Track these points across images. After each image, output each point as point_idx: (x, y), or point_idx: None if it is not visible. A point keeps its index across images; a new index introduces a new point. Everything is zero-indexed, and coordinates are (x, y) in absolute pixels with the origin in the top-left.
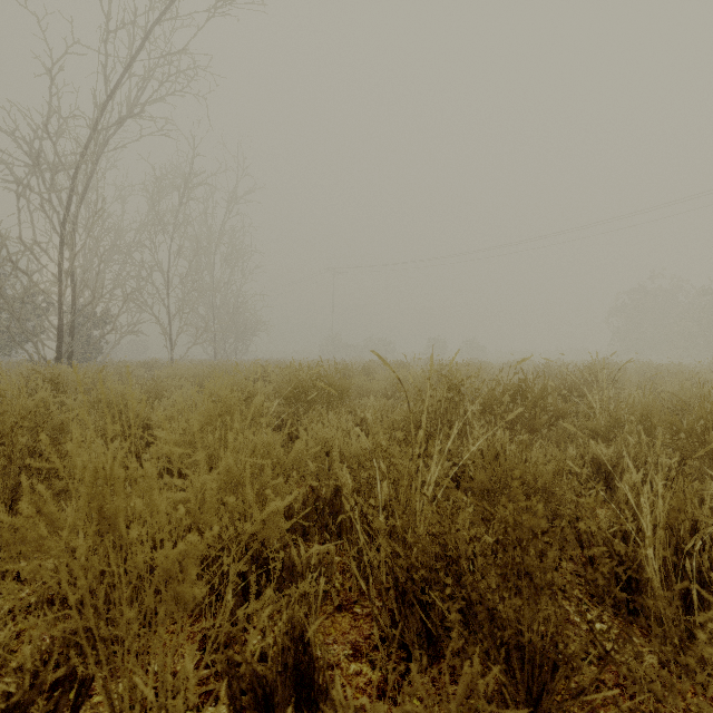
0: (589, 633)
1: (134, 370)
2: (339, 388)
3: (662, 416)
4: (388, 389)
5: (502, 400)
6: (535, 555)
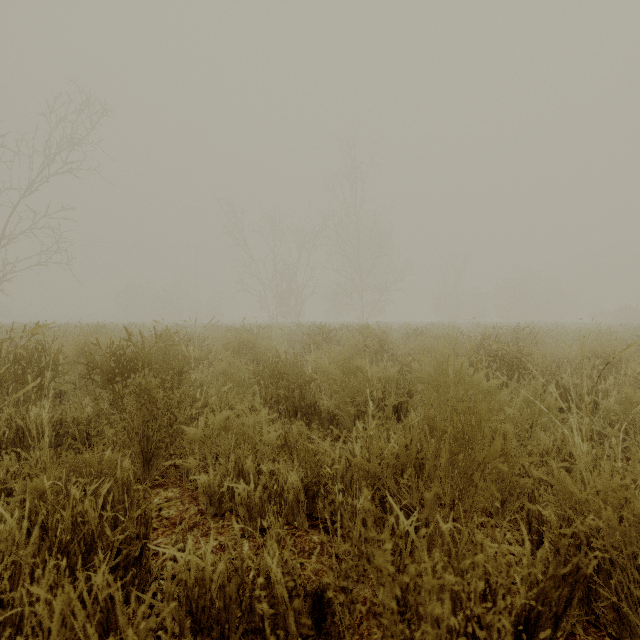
0: None
1: None
2: None
3: None
4: None
5: None
6: None
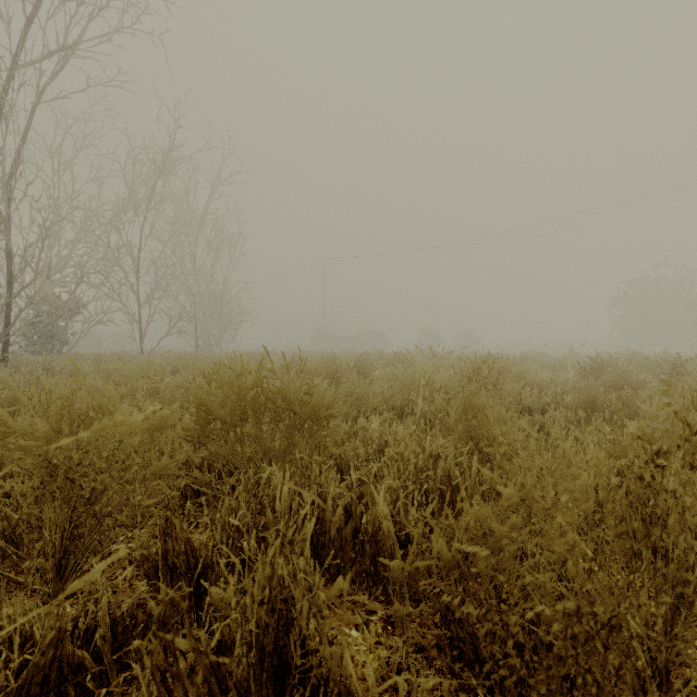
0: None
1: (65, 365)
2: (308, 417)
3: None
4: (395, 397)
5: None
6: None
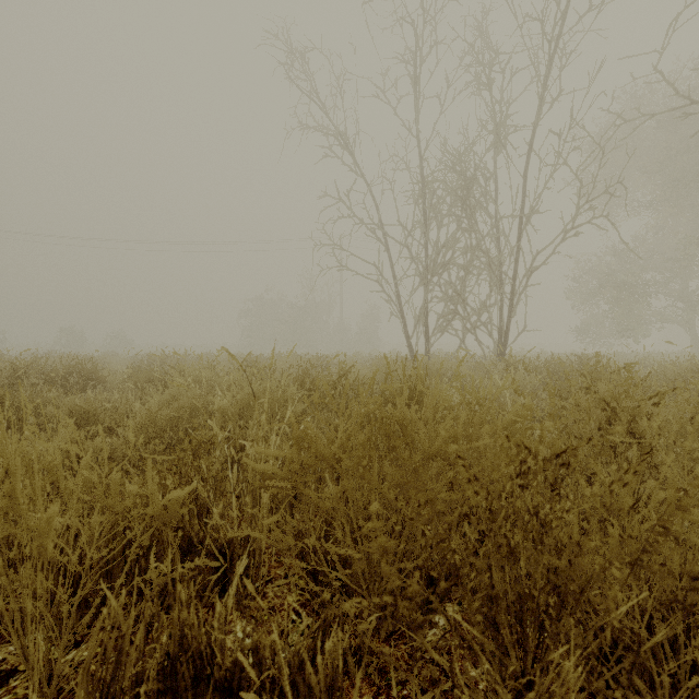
0: (20, 424)
1: None
2: None
3: (150, 377)
4: None
5: (58, 375)
6: (0, 406)
